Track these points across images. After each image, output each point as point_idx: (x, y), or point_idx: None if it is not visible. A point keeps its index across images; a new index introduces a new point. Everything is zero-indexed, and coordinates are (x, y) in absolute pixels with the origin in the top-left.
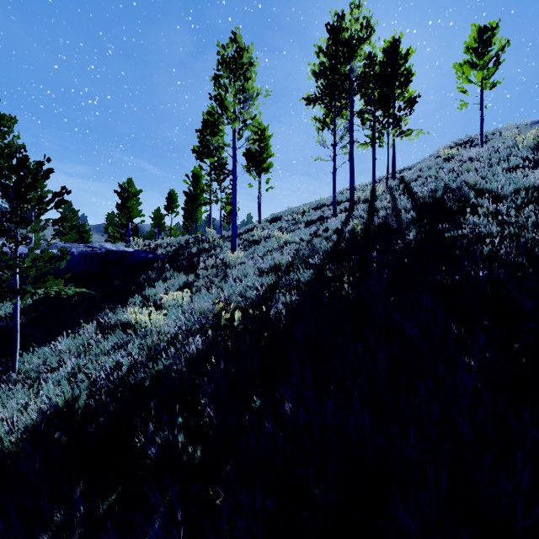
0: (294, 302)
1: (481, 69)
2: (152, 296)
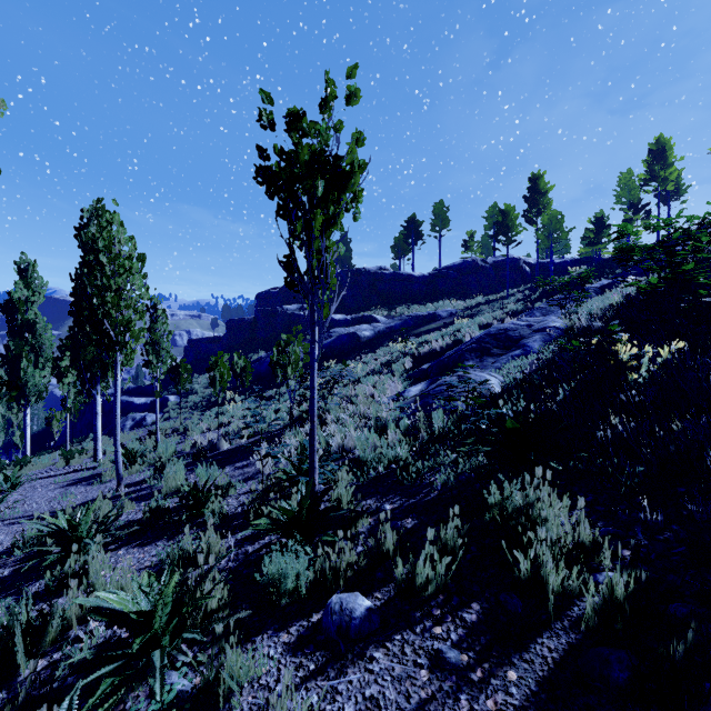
0: None
1: None
2: None
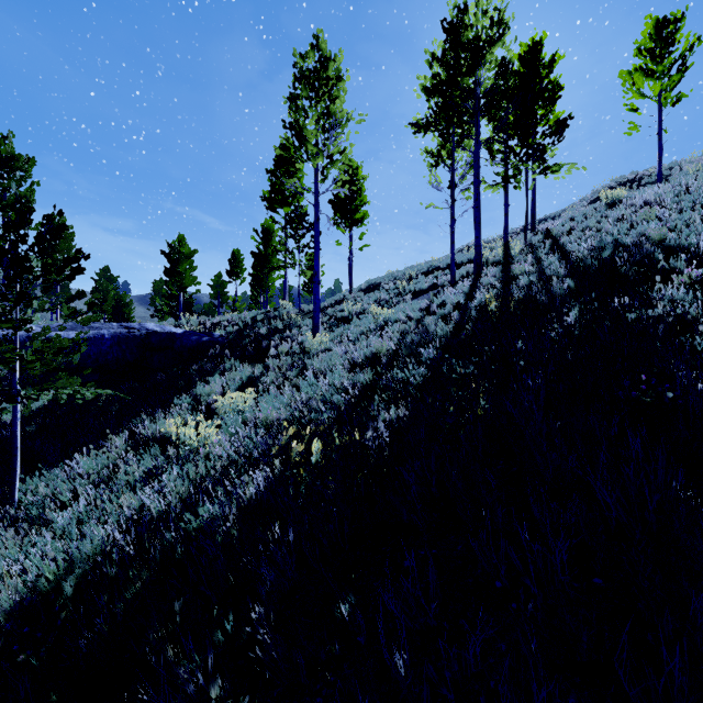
0: (401, 420)
1: (659, 78)
2: (204, 396)
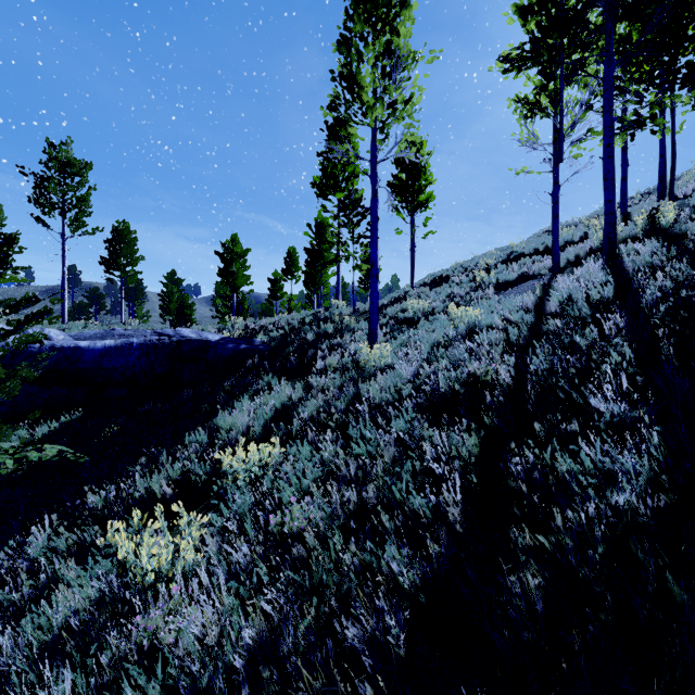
0: None
1: None
2: (226, 429)
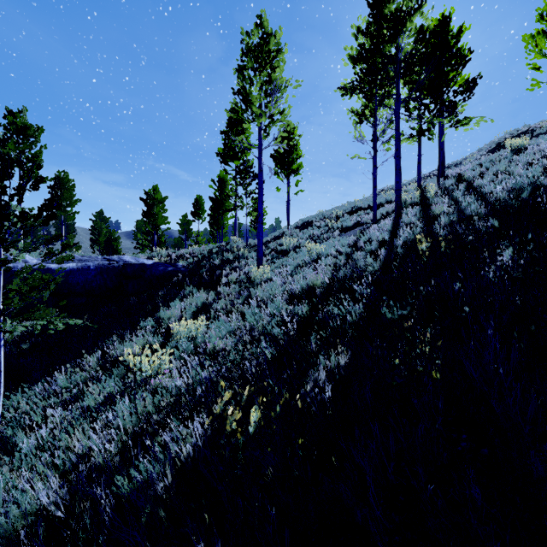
0: (342, 369)
1: None
2: (166, 319)
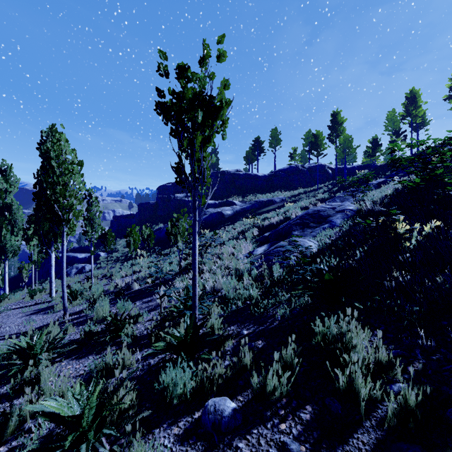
0: None
1: None
2: None
